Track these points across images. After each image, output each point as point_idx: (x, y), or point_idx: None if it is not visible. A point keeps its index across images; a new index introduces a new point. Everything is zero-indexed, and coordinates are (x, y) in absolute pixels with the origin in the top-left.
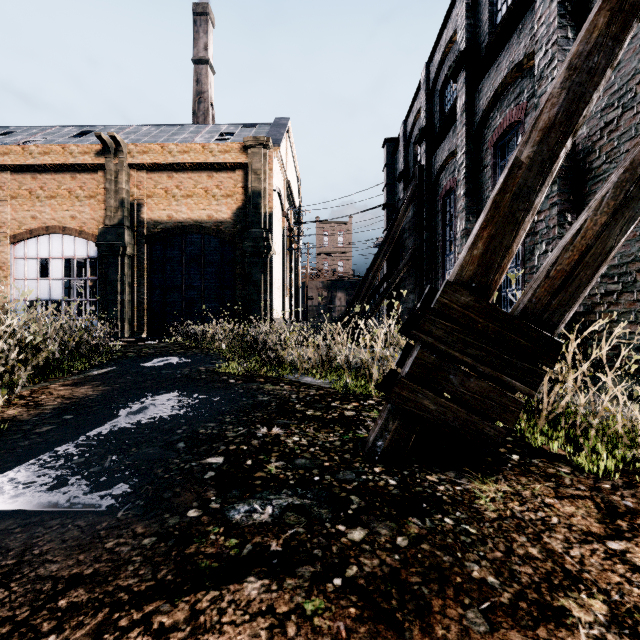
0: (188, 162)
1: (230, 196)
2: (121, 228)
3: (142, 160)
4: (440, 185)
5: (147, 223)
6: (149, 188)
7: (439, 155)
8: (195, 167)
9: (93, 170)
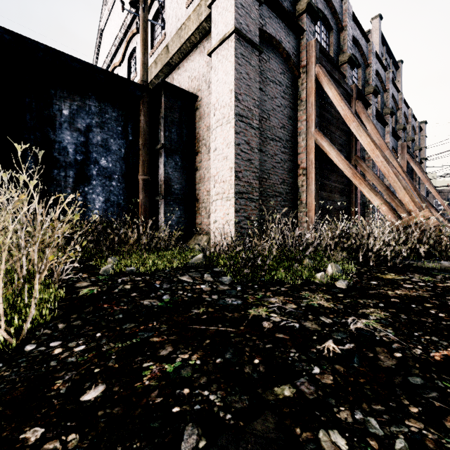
0: None
1: None
2: None
3: None
4: None
5: None
6: None
7: None
8: None
9: None
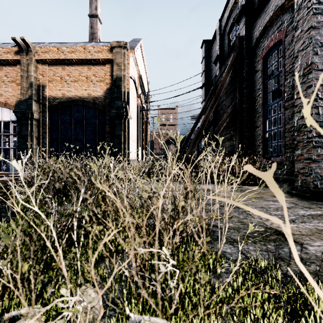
0: (74, 58)
1: (102, 81)
2: (30, 101)
3: (44, 57)
4: (260, 47)
5: (48, 98)
6: (50, 76)
7: (260, 21)
8: (79, 62)
9: (13, 64)
